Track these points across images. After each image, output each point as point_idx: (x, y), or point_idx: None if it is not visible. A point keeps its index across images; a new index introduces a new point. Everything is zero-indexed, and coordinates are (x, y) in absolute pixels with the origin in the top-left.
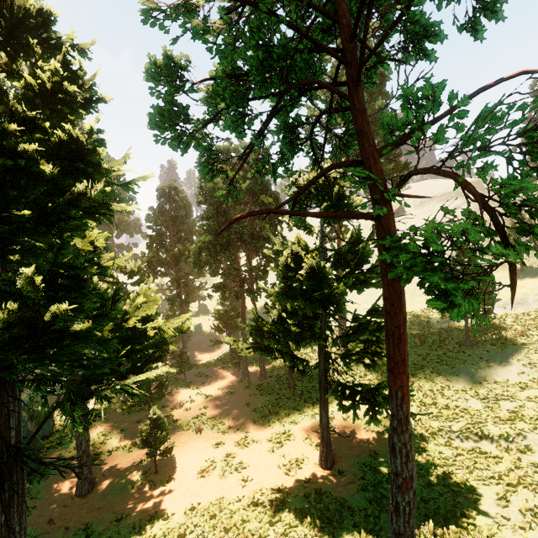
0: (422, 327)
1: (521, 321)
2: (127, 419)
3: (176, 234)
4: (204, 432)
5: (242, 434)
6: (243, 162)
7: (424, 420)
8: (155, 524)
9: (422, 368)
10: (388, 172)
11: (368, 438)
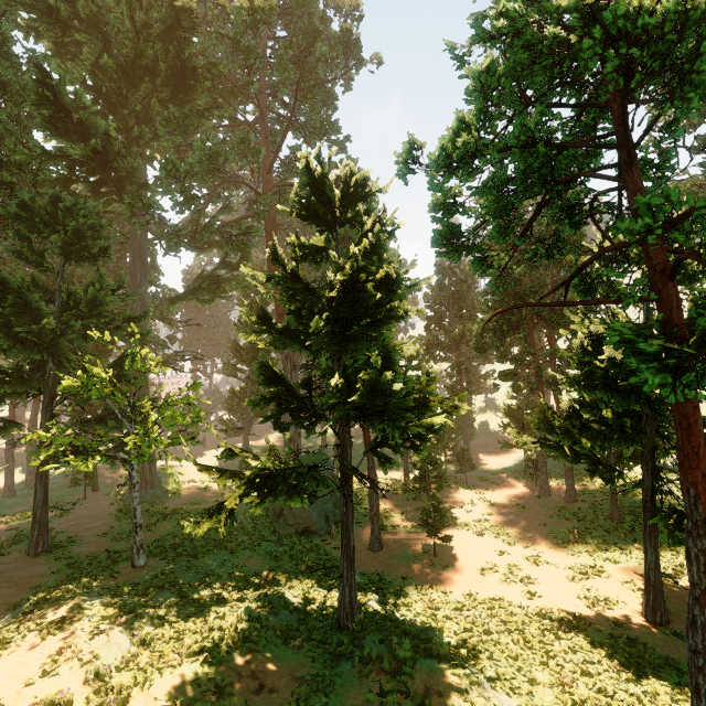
0: None
1: None
2: (407, 504)
3: (456, 312)
4: (486, 537)
5: (533, 552)
6: (512, 255)
7: None
8: (435, 593)
9: None
10: None
11: None
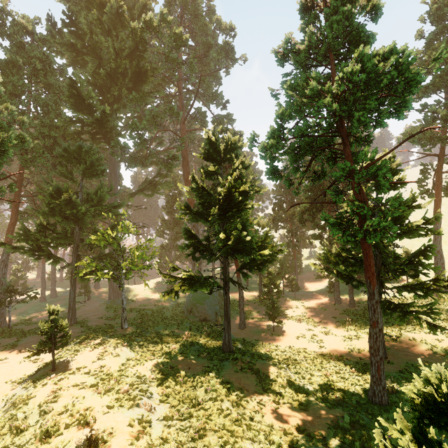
0: None
1: None
2: (260, 308)
3: (290, 200)
4: (302, 323)
5: (326, 330)
6: (302, 179)
7: None
8: (271, 346)
9: None
10: None
11: (427, 355)
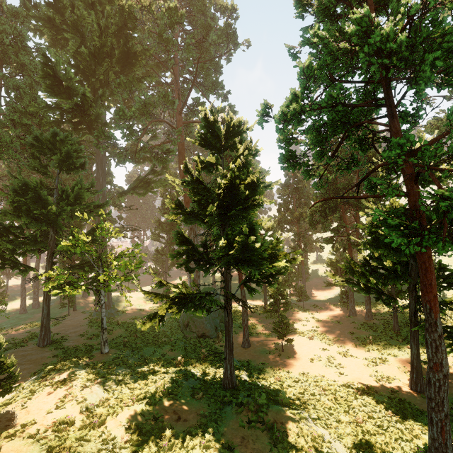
0: None
1: None
2: (265, 320)
3: (297, 200)
4: (315, 340)
5: (344, 349)
6: (326, 168)
7: None
8: (282, 372)
9: None
10: None
11: None
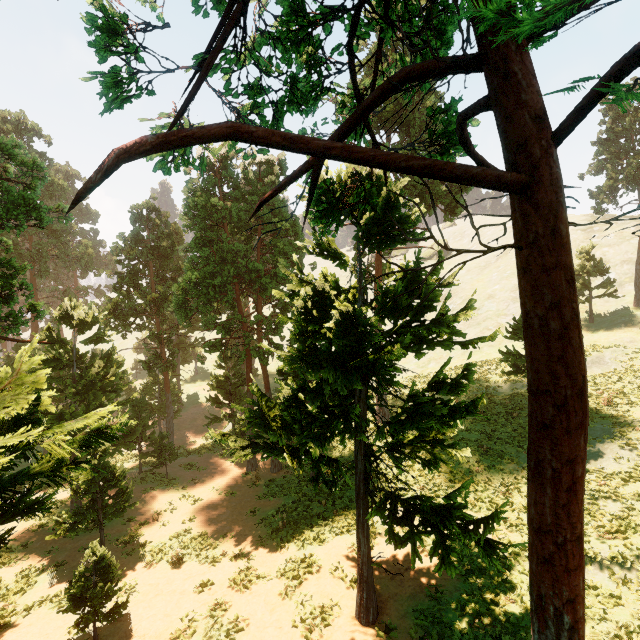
0: (480, 393)
1: (601, 385)
2: (69, 544)
3: (158, 272)
4: (185, 563)
5: (242, 563)
6: (200, 76)
7: (500, 532)
8: None
9: (488, 452)
10: (441, 194)
11: (425, 564)
